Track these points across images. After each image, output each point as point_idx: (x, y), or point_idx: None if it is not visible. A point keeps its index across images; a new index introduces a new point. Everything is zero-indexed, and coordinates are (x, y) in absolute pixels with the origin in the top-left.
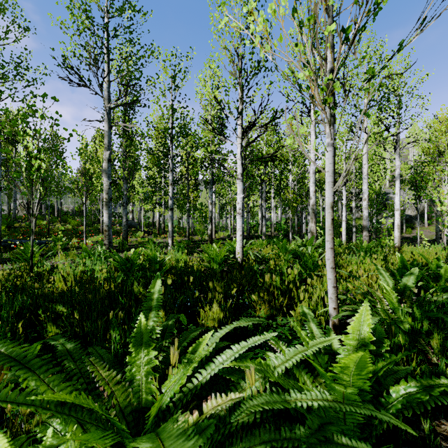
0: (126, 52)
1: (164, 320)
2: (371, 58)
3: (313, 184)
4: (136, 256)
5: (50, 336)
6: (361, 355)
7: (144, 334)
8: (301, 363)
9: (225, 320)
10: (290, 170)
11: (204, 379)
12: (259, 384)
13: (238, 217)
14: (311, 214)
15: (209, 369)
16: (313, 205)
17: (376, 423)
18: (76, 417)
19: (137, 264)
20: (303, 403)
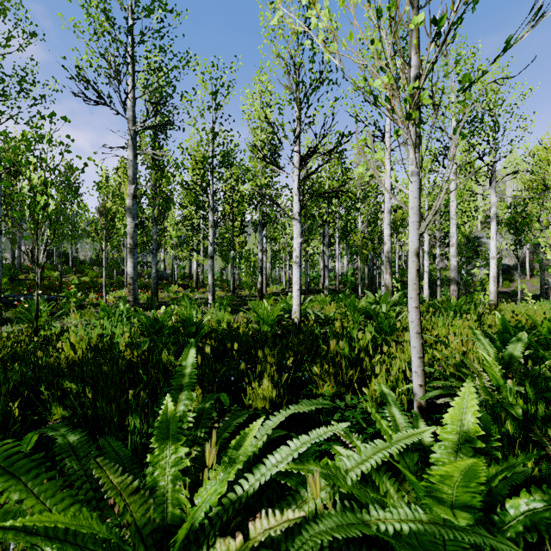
0: (155, 62)
1: (200, 399)
2: (460, 69)
3: (389, 226)
4: (167, 316)
5: (54, 420)
6: (472, 462)
7: (171, 423)
8: (381, 463)
9: (279, 399)
10: (359, 209)
11: (250, 488)
12: (326, 495)
13: (295, 267)
14: (385, 263)
15: (258, 473)
16: (389, 252)
17: (487, 550)
18: (74, 543)
19: (168, 327)
20: (388, 526)
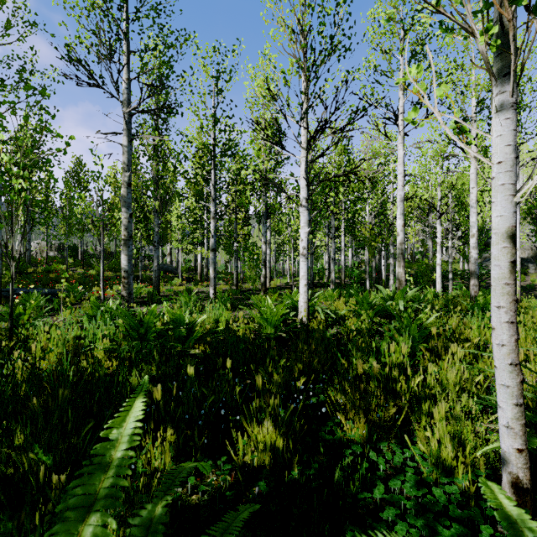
0: (149, 37)
1: (174, 447)
2: None
3: (402, 215)
4: (154, 317)
5: None
6: None
7: None
8: None
9: (288, 455)
10: (367, 199)
11: None
12: None
13: (301, 259)
14: (398, 256)
15: None
16: (402, 244)
17: None
18: None
19: (154, 330)
20: None
